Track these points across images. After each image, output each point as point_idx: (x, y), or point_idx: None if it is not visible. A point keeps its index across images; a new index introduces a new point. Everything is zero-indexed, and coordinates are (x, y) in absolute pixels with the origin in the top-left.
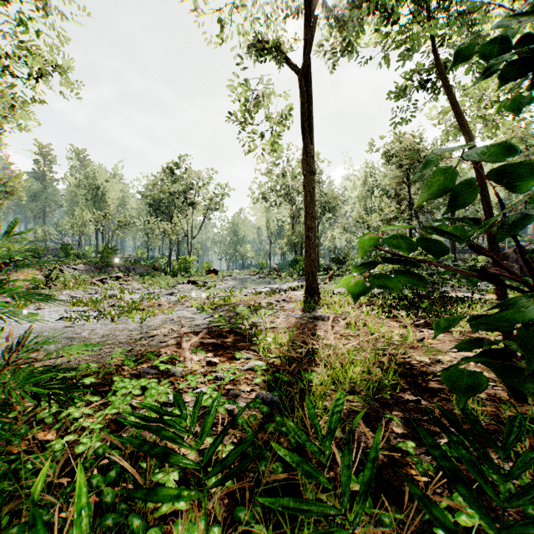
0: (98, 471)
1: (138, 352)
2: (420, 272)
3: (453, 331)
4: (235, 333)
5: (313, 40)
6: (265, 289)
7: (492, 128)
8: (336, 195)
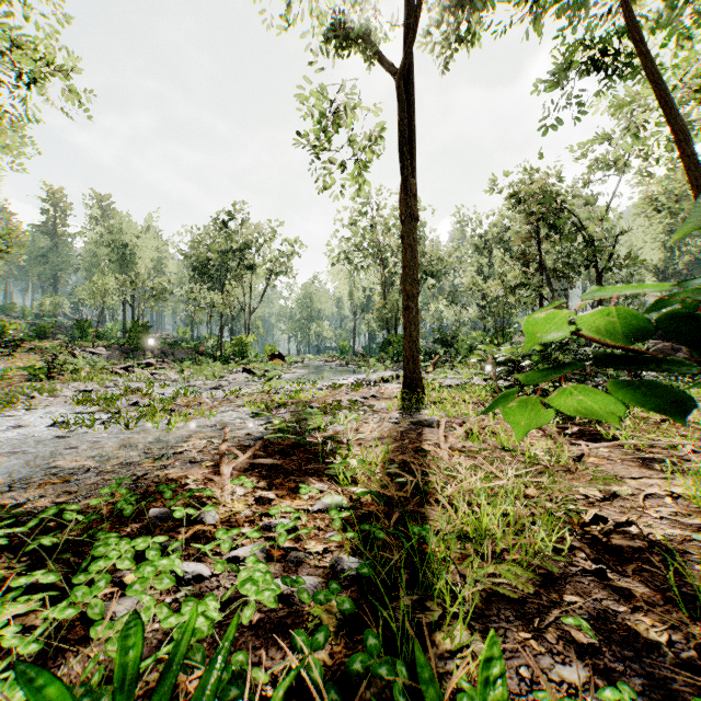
0: None
1: (154, 480)
2: (566, 357)
3: (625, 445)
4: (303, 447)
5: (414, 32)
6: (348, 380)
7: (651, 165)
8: (442, 255)
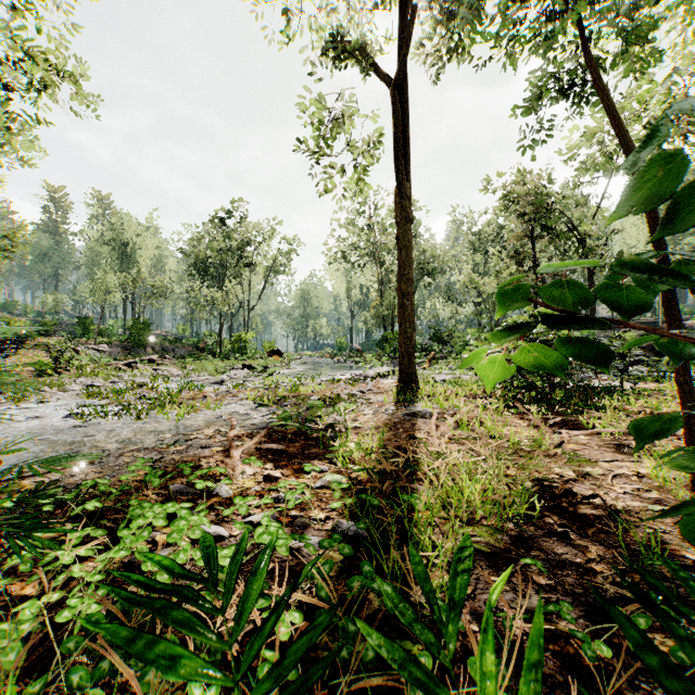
0: (87, 654)
1: (170, 462)
2: None
3: (602, 433)
4: (305, 435)
5: (409, 42)
6: (345, 375)
7: None
8: (438, 253)
